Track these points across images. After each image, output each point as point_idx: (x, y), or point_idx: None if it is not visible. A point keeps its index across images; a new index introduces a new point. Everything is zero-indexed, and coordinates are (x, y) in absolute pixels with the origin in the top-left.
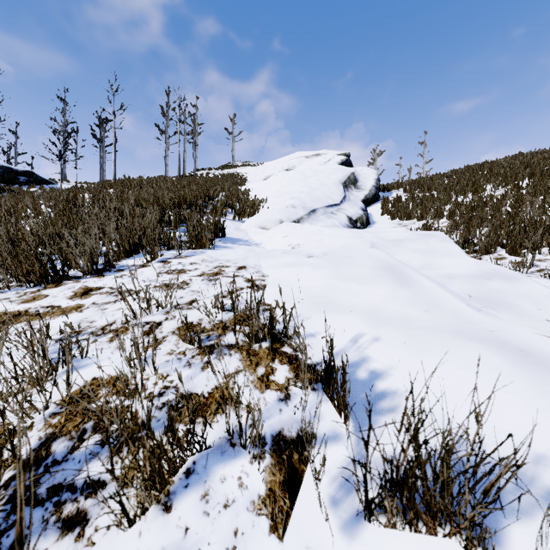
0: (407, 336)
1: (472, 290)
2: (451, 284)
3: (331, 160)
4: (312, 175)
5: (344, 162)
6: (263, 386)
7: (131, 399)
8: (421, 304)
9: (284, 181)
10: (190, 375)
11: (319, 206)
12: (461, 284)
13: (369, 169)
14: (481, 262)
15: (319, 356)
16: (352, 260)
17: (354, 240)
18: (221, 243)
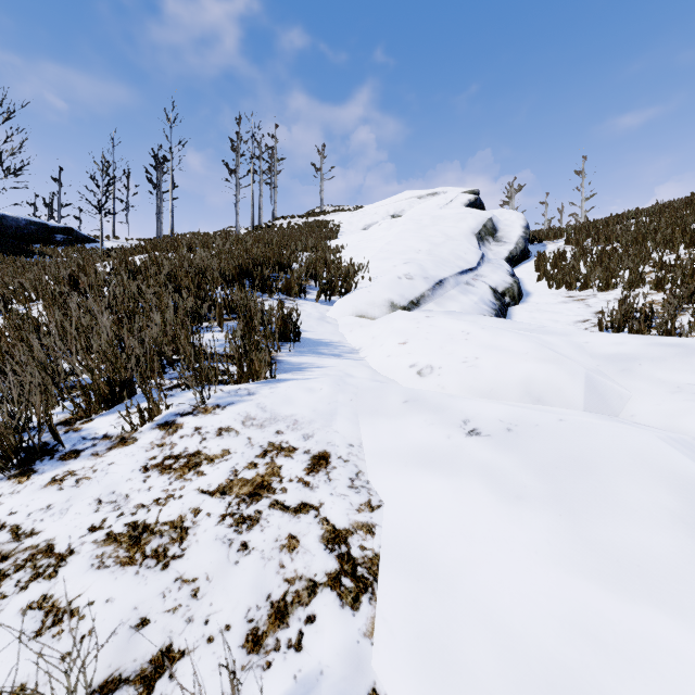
0: None
1: None
2: None
3: (454, 200)
4: (431, 224)
5: (472, 203)
6: None
7: None
8: None
9: (392, 234)
10: None
11: (447, 274)
12: None
13: (512, 212)
14: None
15: None
16: (605, 481)
17: (547, 367)
18: (291, 355)
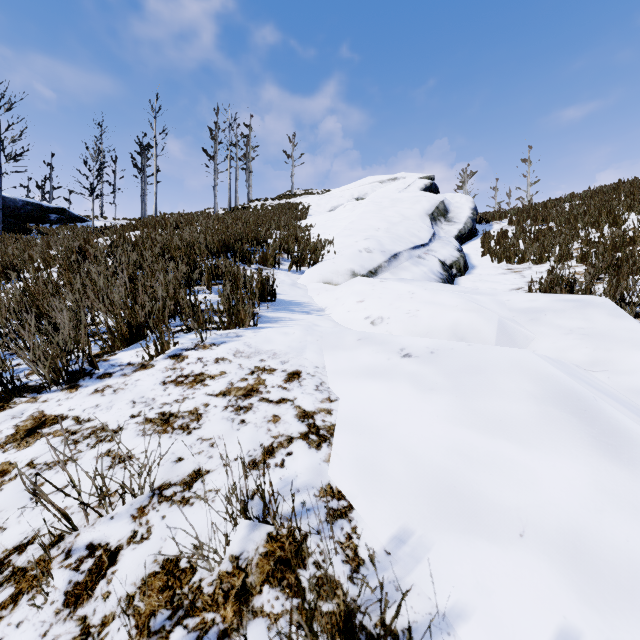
0: None
1: None
2: None
3: (412, 185)
4: (390, 206)
5: (428, 188)
6: None
7: None
8: None
9: (355, 214)
10: None
11: (402, 249)
12: None
13: (462, 196)
14: None
15: None
16: (489, 377)
17: (470, 315)
18: (269, 311)
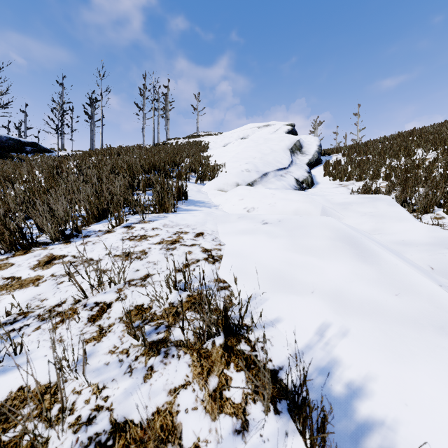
0: (381, 330)
1: (432, 260)
2: (408, 253)
3: (279, 129)
4: (263, 143)
5: (290, 131)
6: (215, 408)
7: (43, 443)
8: (389, 286)
9: (240, 148)
10: (129, 389)
11: (270, 170)
12: (418, 253)
13: (312, 137)
14: (435, 228)
15: (280, 356)
16: (308, 230)
17: (305, 204)
18: (183, 206)
